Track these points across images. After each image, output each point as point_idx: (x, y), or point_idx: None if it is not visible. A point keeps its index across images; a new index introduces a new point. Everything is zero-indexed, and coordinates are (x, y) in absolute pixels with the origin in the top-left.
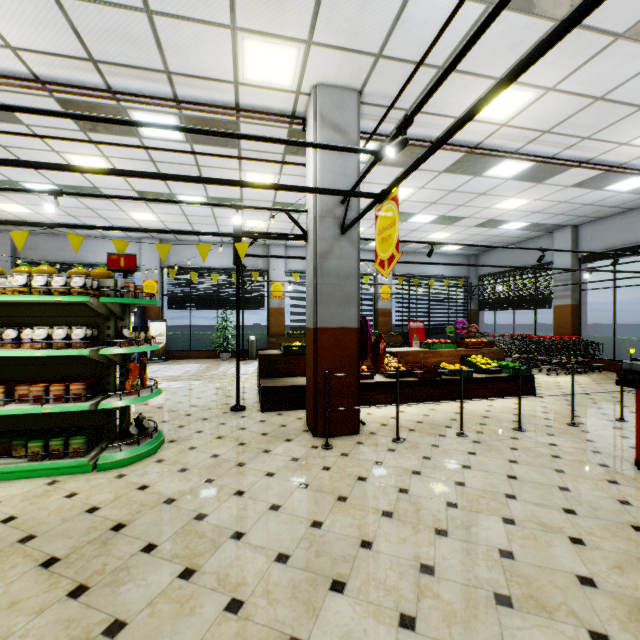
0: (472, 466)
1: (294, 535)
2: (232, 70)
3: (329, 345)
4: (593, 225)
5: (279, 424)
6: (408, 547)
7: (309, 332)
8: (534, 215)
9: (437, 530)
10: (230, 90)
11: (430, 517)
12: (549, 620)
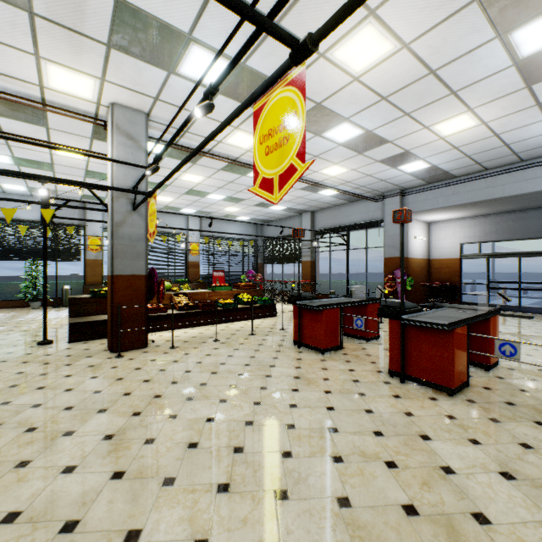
0: (212, 354)
1: (80, 398)
2: (37, 78)
3: (123, 287)
4: (321, 212)
5: (84, 349)
6: (152, 391)
7: (109, 278)
8: (287, 203)
9: (173, 382)
10: (36, 89)
11: (172, 378)
12: (206, 400)
